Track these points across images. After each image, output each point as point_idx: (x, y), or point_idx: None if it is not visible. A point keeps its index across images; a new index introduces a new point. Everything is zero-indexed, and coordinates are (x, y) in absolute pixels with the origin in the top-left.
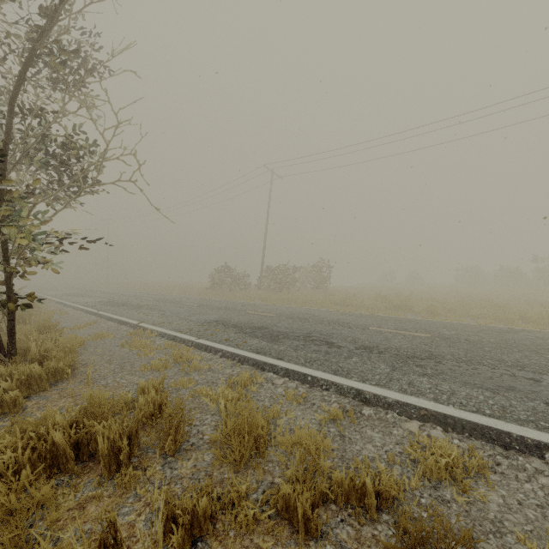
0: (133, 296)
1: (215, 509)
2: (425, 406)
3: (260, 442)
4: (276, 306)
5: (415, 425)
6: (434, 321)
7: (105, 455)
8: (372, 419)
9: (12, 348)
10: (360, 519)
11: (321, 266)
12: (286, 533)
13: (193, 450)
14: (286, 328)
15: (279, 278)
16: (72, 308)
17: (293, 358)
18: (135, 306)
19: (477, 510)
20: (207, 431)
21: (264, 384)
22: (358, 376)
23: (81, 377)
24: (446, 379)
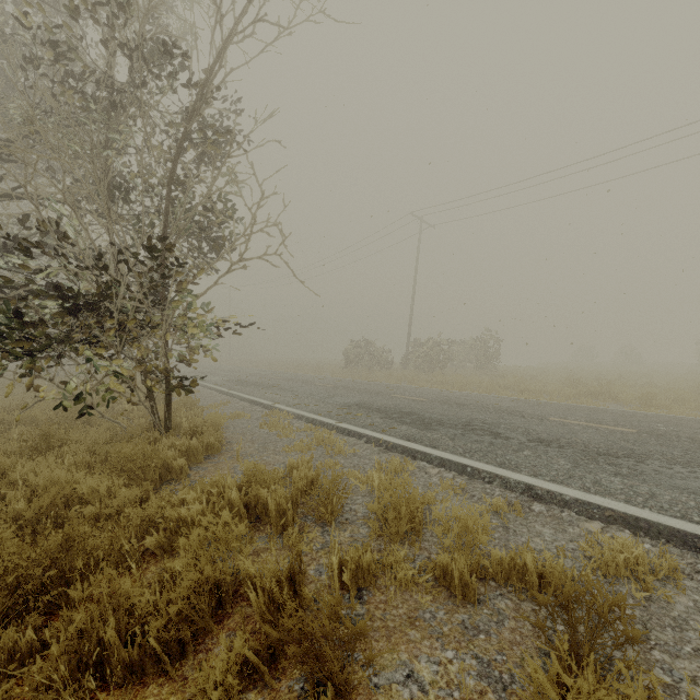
0: (260, 375)
1: (376, 570)
2: (612, 506)
3: (416, 518)
4: (427, 390)
5: (596, 526)
6: (648, 413)
7: (273, 515)
8: (543, 515)
9: (168, 422)
10: (520, 595)
11: (486, 339)
12: (444, 596)
13: (348, 524)
14: (441, 414)
15: (430, 355)
16: (201, 386)
17: (450, 447)
18: (266, 386)
19: (658, 608)
20: (359, 510)
21: (416, 473)
22: (528, 470)
23: (230, 453)
24: (647, 481)
